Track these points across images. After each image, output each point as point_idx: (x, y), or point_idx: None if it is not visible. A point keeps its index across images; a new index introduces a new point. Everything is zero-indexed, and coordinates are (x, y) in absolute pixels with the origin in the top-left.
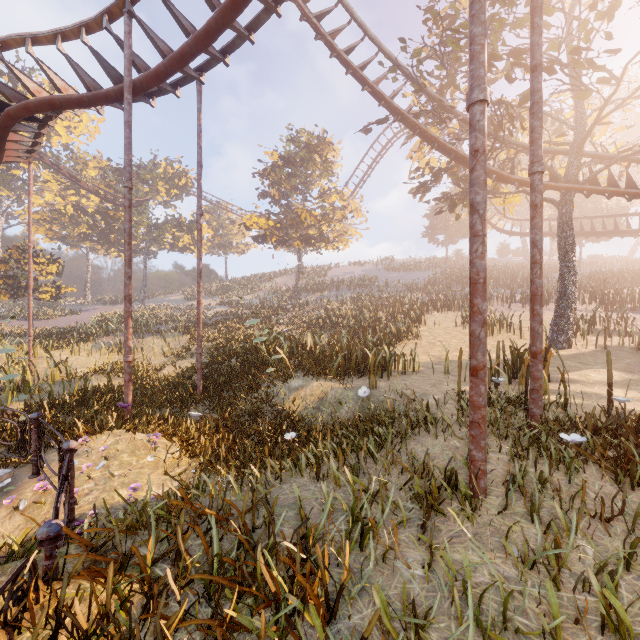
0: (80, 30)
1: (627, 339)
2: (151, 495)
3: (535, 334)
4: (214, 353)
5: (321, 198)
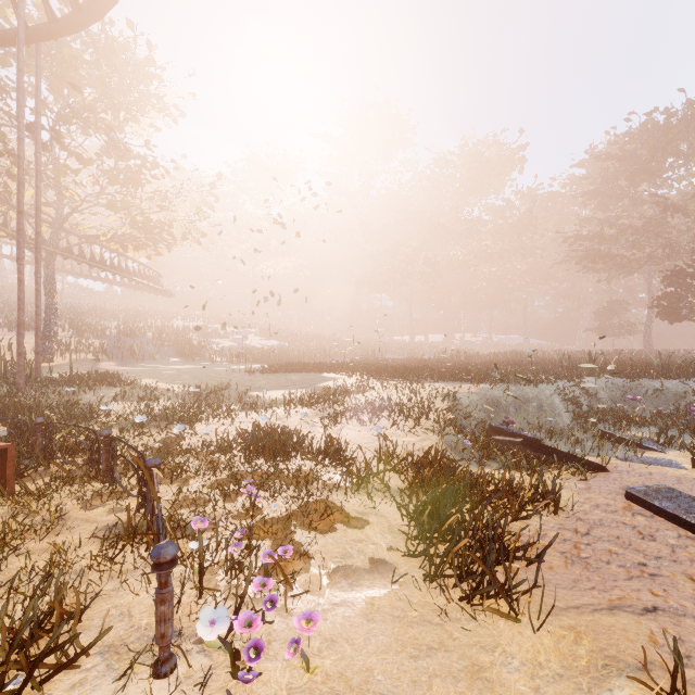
0: None
1: (91, 355)
2: None
3: (39, 344)
4: None
5: None
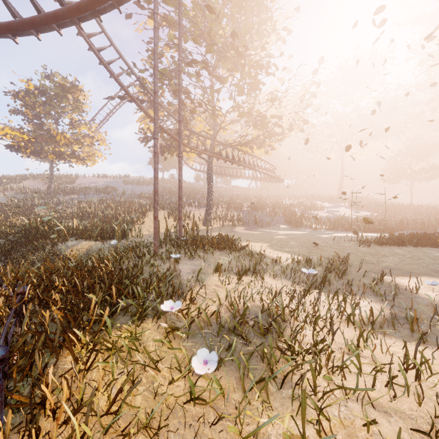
0: None
1: (231, 222)
2: None
3: (180, 211)
4: None
5: (72, 125)
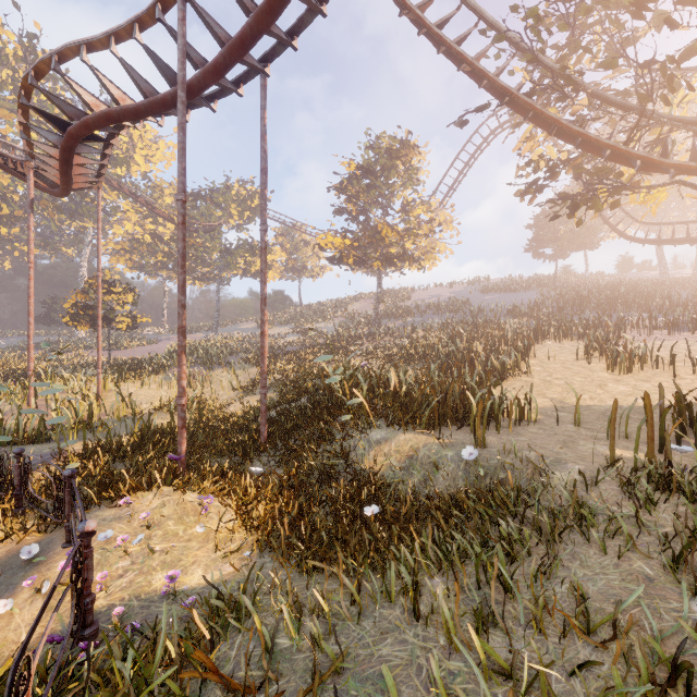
0: (133, 27)
1: None
2: (195, 582)
3: None
4: (283, 390)
5: (404, 211)
